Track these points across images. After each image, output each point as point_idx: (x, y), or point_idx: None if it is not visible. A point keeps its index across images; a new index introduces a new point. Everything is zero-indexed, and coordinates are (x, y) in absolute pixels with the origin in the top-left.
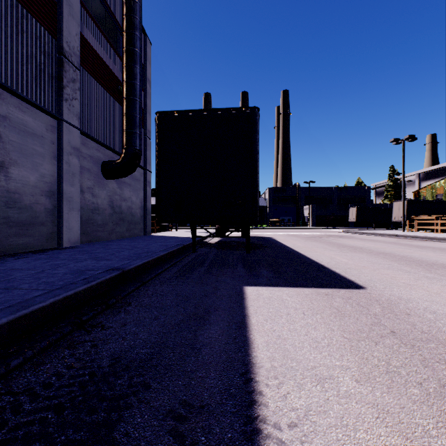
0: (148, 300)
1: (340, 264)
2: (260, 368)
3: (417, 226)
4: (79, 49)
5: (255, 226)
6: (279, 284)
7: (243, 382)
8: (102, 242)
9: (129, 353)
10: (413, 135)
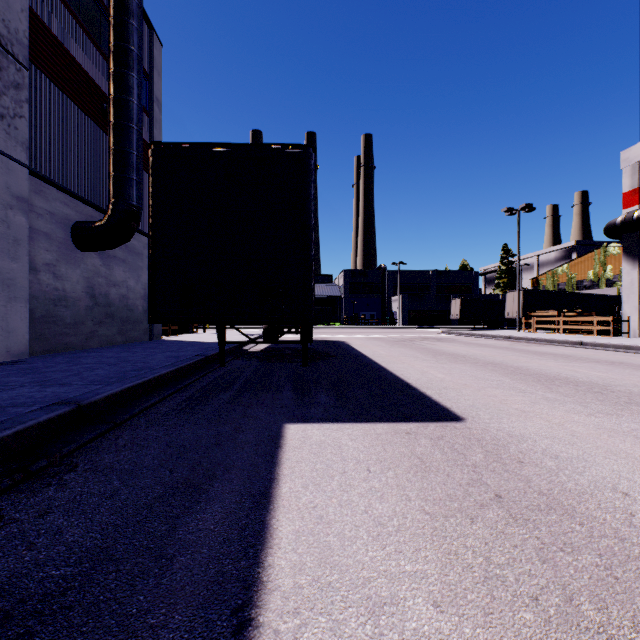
0: (111, 458)
1: (433, 382)
2: (273, 593)
3: (535, 324)
4: (28, 34)
5: (325, 324)
6: (340, 418)
7: (232, 632)
8: (72, 352)
9: (25, 581)
10: (531, 204)
